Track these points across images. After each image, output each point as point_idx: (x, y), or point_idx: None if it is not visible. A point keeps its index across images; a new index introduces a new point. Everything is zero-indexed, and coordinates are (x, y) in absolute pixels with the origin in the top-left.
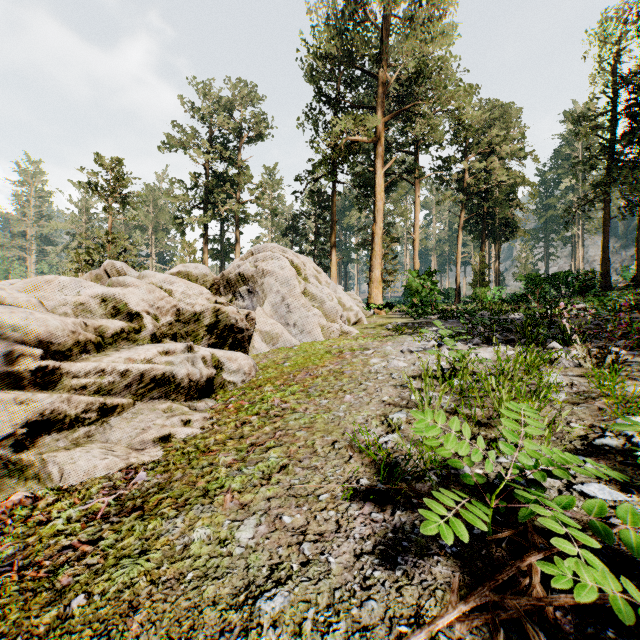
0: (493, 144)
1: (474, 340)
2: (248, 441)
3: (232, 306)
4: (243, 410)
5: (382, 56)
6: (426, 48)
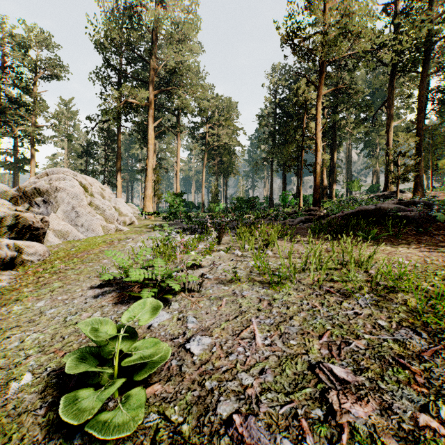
0: (221, 120)
1: (186, 232)
2: (42, 282)
3: (30, 213)
4: (39, 273)
5: (153, 51)
6: (179, 57)
